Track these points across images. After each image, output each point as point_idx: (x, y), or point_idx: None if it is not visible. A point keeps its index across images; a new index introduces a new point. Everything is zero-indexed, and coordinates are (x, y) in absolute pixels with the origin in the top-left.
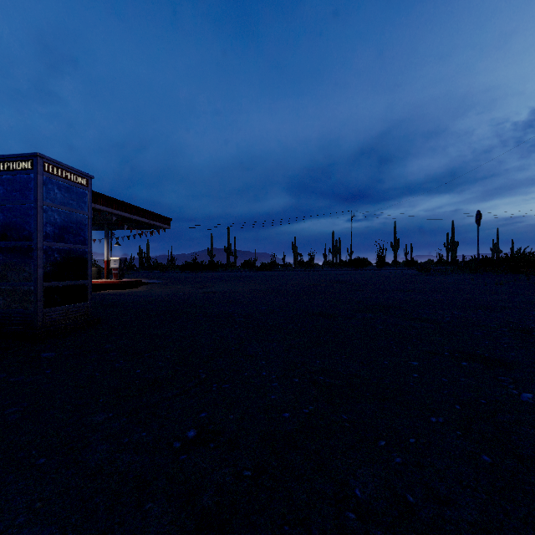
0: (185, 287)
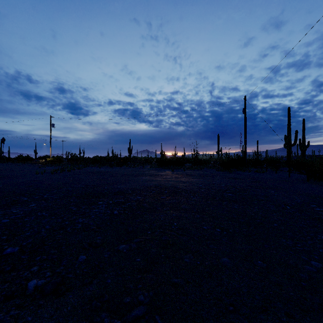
0: None
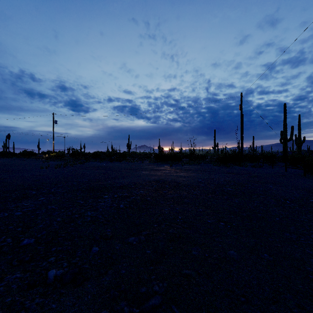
0: None
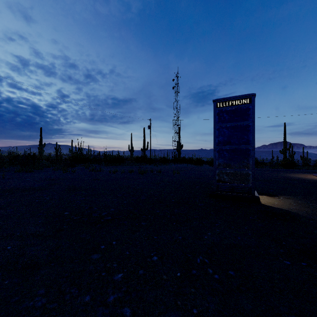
0: None
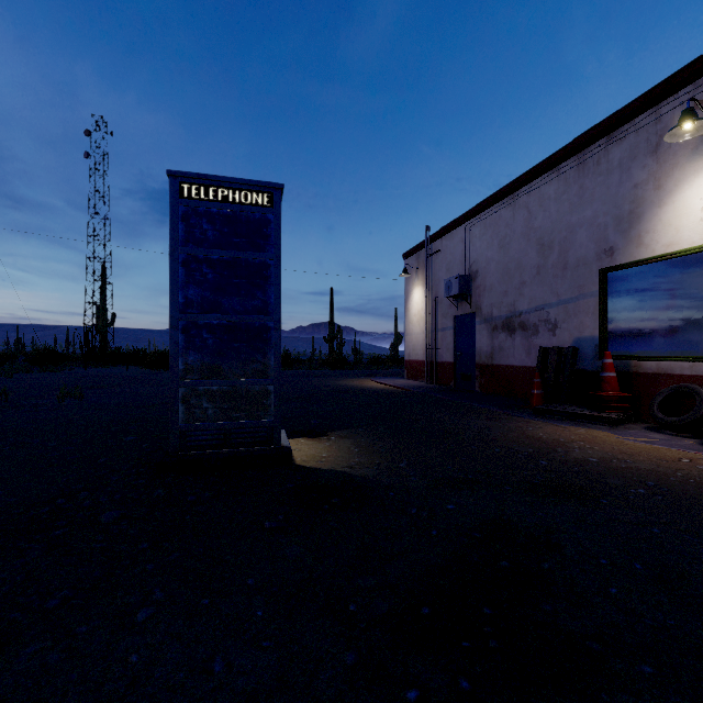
0: None
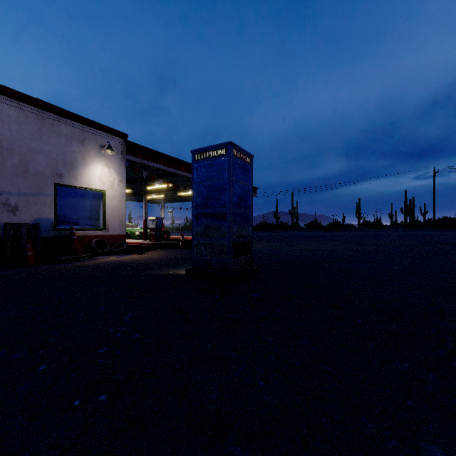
0: (278, 245)
